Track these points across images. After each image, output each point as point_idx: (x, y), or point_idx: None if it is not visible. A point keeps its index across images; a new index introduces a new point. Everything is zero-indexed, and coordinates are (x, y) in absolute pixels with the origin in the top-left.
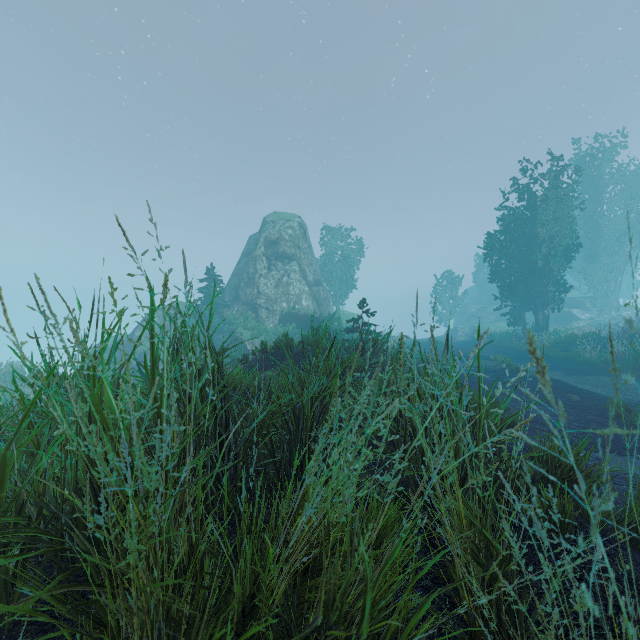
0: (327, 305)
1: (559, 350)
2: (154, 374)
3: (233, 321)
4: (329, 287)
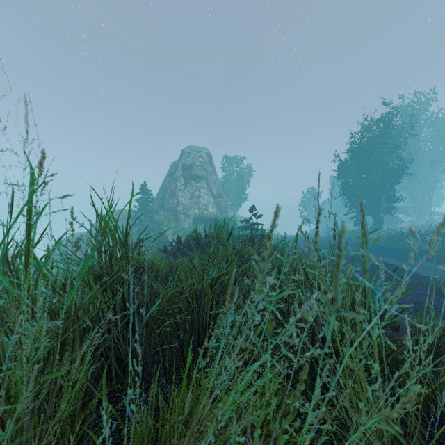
0: (226, 211)
1: (391, 243)
2: (29, 261)
3: (160, 222)
4: (228, 199)
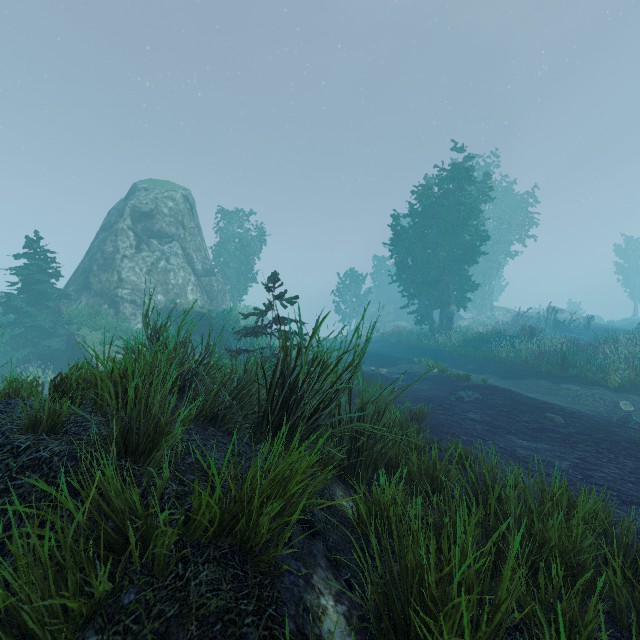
0: (221, 300)
1: (473, 349)
2: None
3: (76, 319)
4: (224, 279)
